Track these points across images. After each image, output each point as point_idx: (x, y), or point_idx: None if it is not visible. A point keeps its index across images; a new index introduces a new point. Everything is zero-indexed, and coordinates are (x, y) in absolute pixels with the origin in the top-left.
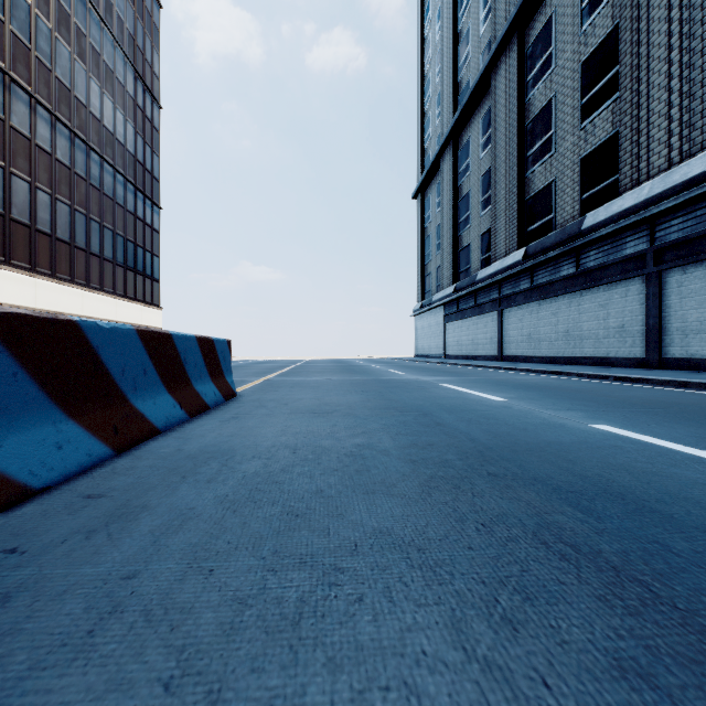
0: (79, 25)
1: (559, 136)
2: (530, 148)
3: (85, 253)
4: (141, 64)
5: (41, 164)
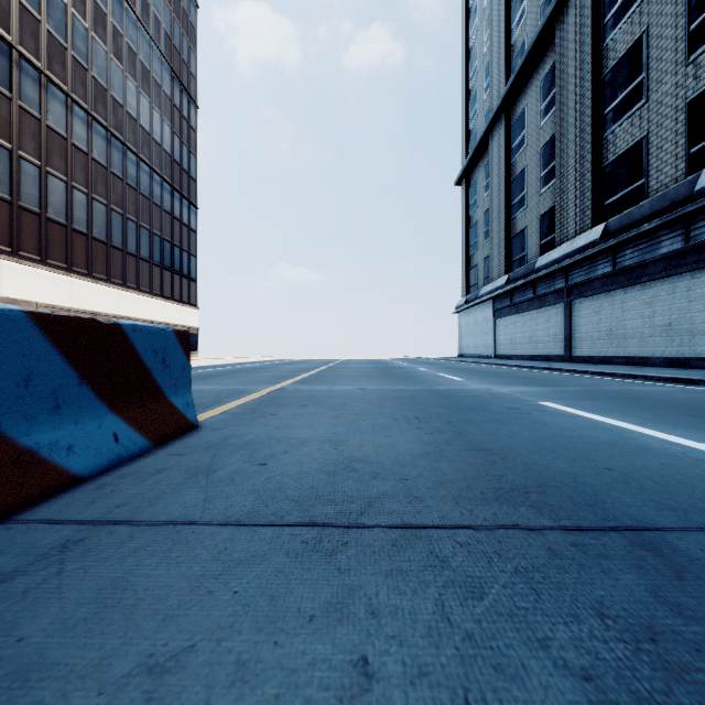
0: (116, 25)
1: (654, 79)
2: (608, 103)
3: (122, 252)
4: (178, 64)
5: (77, 164)
